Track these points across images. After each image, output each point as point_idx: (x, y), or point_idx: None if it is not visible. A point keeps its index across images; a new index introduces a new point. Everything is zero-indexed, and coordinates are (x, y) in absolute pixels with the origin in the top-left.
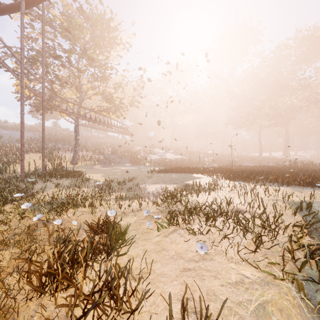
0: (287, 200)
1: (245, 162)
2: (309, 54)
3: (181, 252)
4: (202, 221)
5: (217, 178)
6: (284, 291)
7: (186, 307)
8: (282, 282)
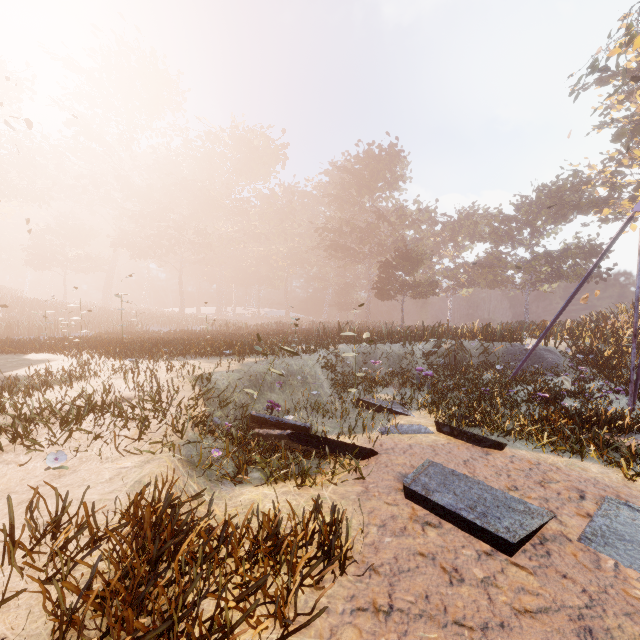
0: (192, 375)
1: (155, 324)
2: (248, 167)
3: (10, 487)
4: (55, 430)
5: (90, 357)
6: (164, 461)
7: (37, 501)
8: (163, 454)
